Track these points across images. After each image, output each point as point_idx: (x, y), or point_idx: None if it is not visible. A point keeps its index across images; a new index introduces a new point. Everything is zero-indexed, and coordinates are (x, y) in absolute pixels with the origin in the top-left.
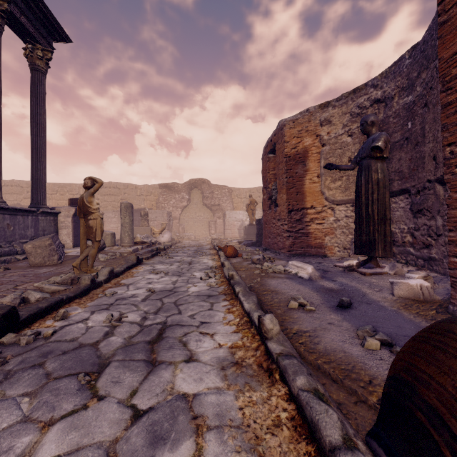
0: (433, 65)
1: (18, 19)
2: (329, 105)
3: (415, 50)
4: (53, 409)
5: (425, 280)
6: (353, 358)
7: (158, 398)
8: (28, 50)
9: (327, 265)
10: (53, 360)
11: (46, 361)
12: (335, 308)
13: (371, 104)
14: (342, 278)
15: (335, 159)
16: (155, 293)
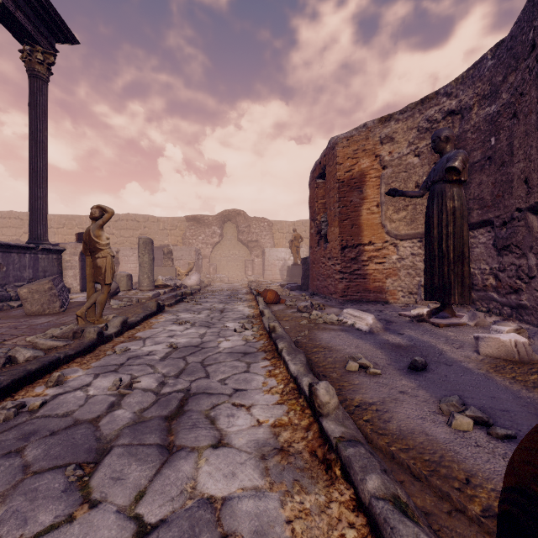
0: (525, 65)
1: (13, 14)
2: (391, 118)
3: (500, 48)
4: (25, 523)
5: (517, 334)
6: (440, 444)
7: (173, 504)
8: (25, 52)
9: (390, 313)
10: (37, 445)
11: (27, 446)
12: (406, 370)
13: (444, 117)
14: (410, 331)
15: (399, 184)
16: (177, 349)
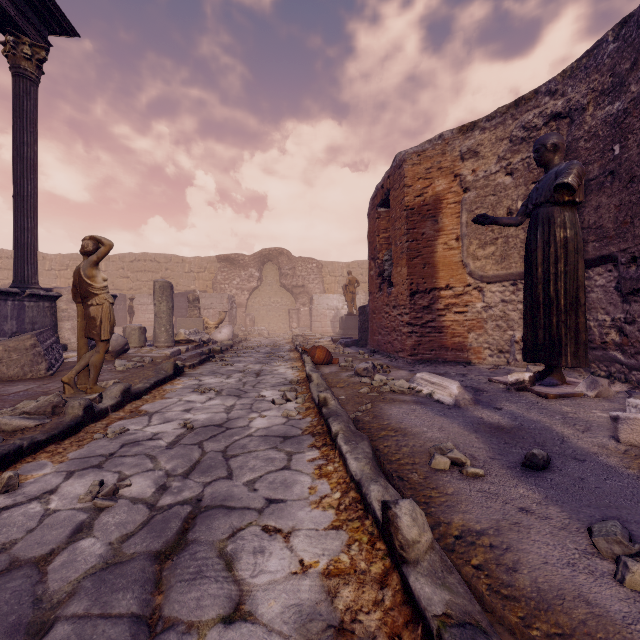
0: None
1: None
2: (475, 127)
3: (627, 25)
4: None
5: None
6: (618, 627)
7: None
8: (8, 45)
9: (476, 379)
10: None
11: None
12: (519, 469)
13: (546, 122)
14: (510, 404)
15: (486, 211)
16: (193, 430)
